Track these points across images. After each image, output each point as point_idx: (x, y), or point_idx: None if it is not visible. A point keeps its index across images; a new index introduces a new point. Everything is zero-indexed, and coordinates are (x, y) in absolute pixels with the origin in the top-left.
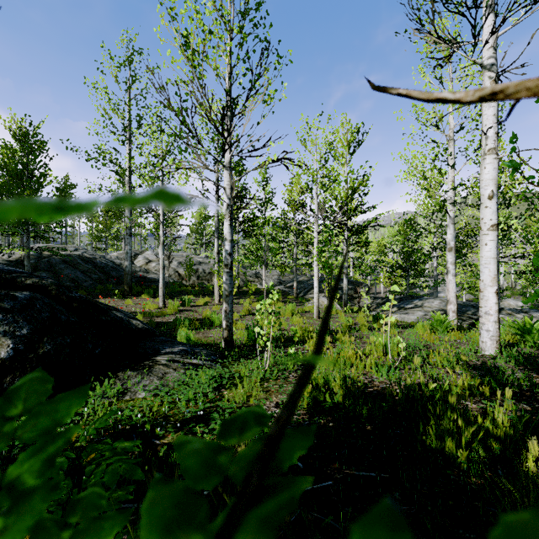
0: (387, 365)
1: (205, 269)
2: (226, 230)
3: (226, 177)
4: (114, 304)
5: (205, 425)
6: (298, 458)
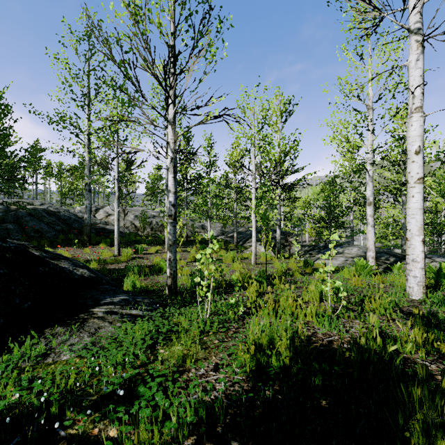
0: (328, 315)
1: (158, 222)
2: (170, 182)
3: (170, 131)
4: (73, 252)
5: (126, 406)
6: None
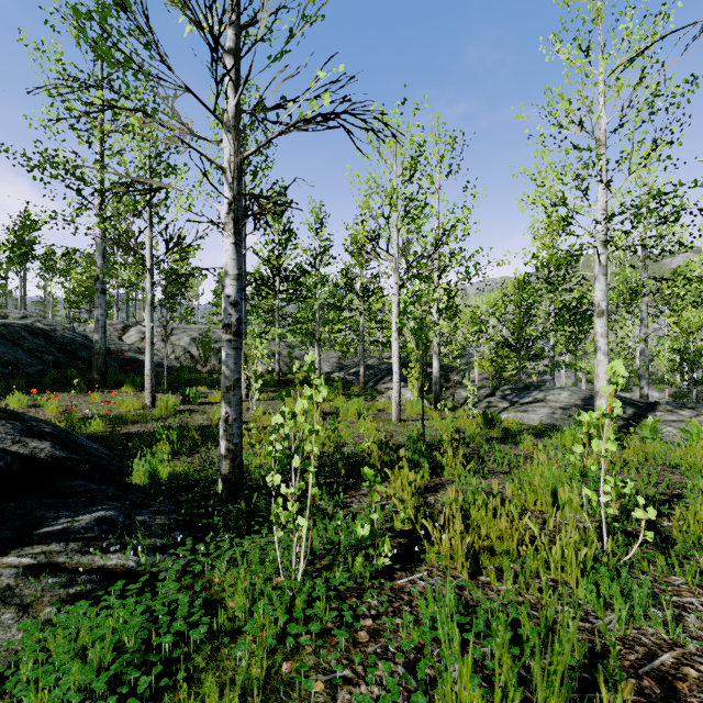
0: (609, 567)
1: None
2: (228, 254)
3: (228, 146)
4: (67, 402)
5: None
6: None
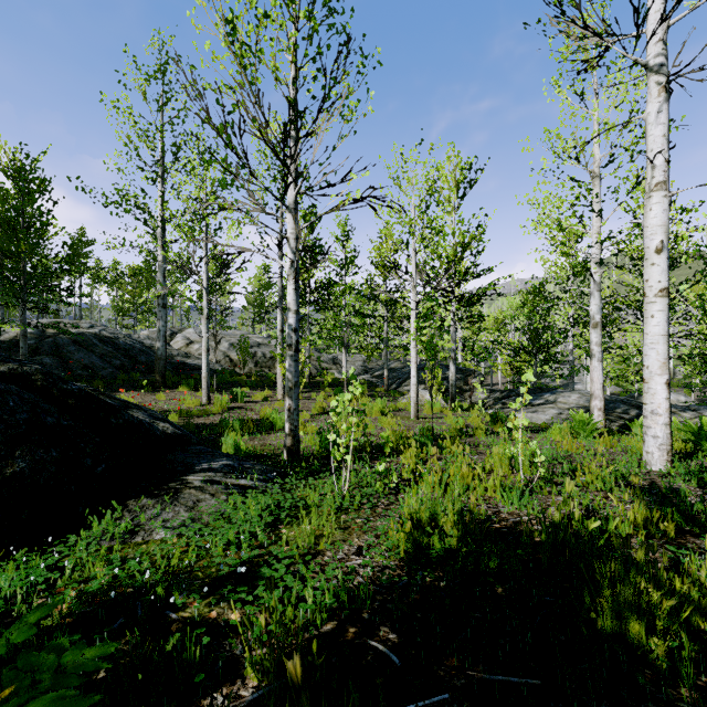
0: (518, 488)
1: (265, 353)
2: (290, 296)
3: (290, 222)
4: (140, 399)
5: (248, 588)
6: (392, 647)
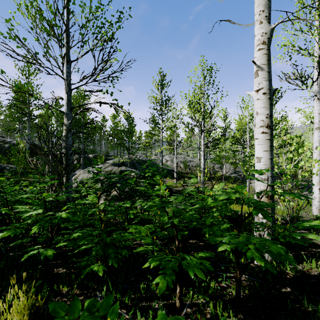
0: None
1: (192, 165)
2: (202, 160)
3: (202, 142)
4: None
5: None
6: None
